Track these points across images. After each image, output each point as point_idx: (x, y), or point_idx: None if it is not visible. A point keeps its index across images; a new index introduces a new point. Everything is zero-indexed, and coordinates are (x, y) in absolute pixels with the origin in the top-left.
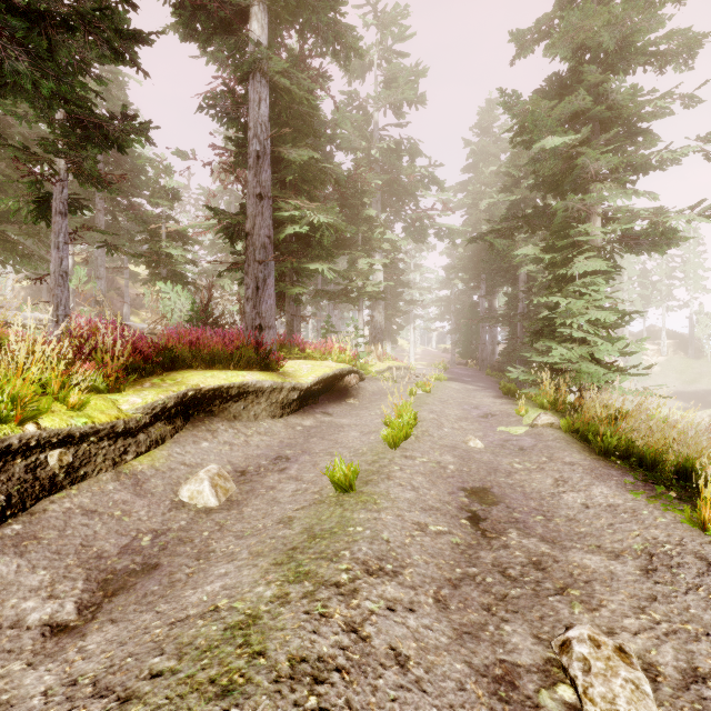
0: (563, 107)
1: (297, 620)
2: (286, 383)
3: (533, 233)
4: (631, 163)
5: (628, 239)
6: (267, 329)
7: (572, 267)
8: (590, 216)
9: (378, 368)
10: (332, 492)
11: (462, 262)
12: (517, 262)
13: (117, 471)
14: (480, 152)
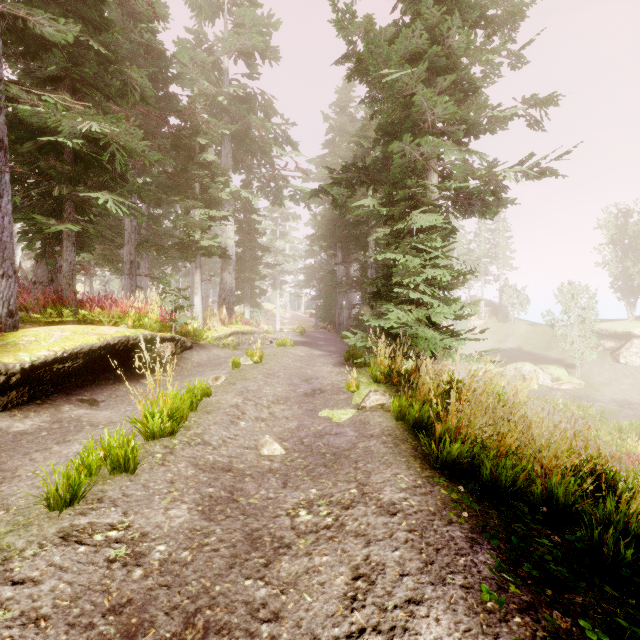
0: (401, 42)
1: None
2: None
3: (375, 190)
4: (465, 123)
5: (462, 198)
6: None
7: (410, 221)
8: (427, 172)
9: (218, 333)
10: None
11: (321, 230)
12: (366, 230)
13: None
14: (338, 129)
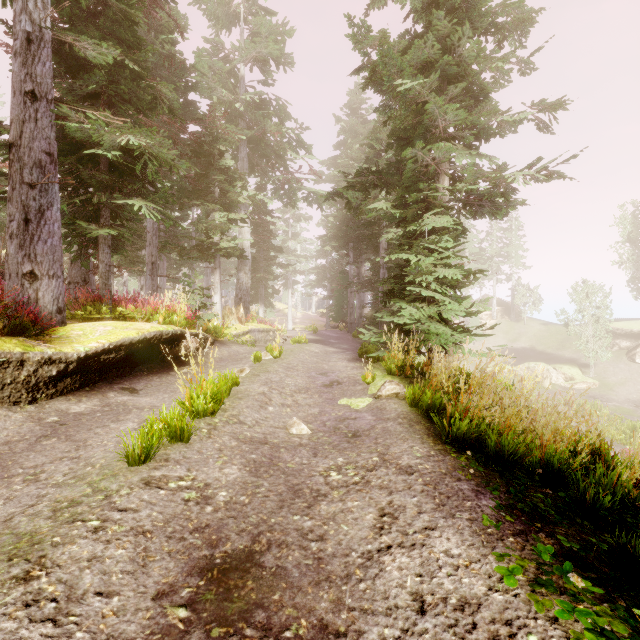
0: (413, 53)
1: None
2: (31, 354)
3: (388, 193)
4: (475, 127)
5: (472, 200)
6: (46, 278)
7: (422, 223)
8: (439, 175)
9: (236, 331)
10: None
11: (333, 230)
12: (378, 230)
13: None
14: (349, 130)
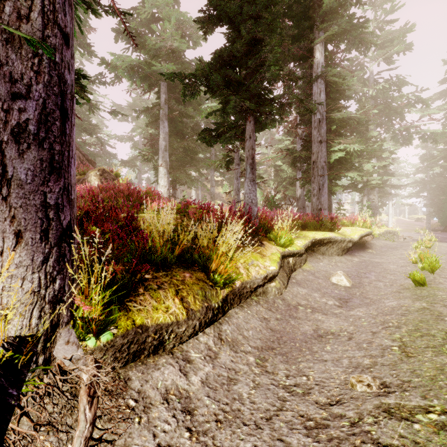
0: None
1: (446, 310)
2: (346, 238)
3: None
4: None
5: None
6: (323, 210)
7: None
8: None
9: (378, 232)
10: (410, 286)
11: (442, 154)
12: None
13: (301, 269)
14: None
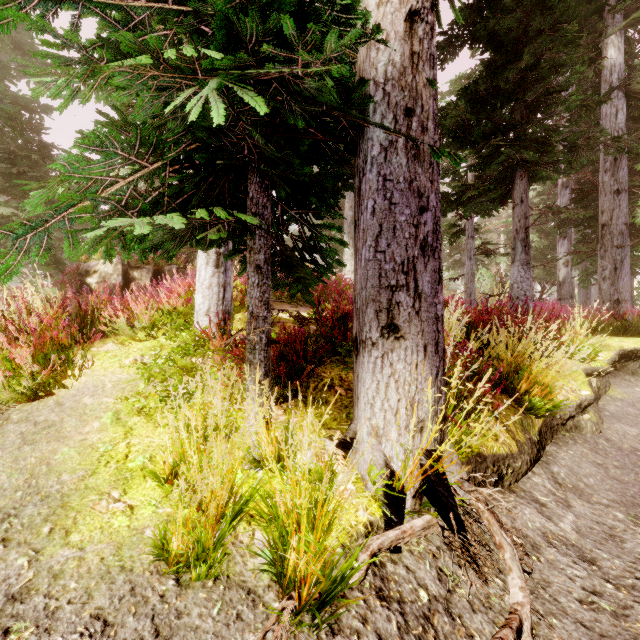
0: None
1: None
2: None
3: None
4: None
5: None
6: (622, 302)
7: None
8: None
9: None
10: None
11: None
12: None
13: (608, 396)
14: None
